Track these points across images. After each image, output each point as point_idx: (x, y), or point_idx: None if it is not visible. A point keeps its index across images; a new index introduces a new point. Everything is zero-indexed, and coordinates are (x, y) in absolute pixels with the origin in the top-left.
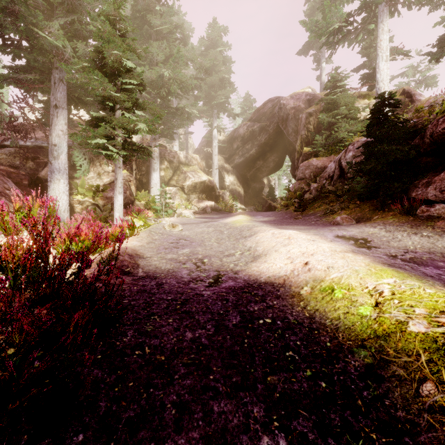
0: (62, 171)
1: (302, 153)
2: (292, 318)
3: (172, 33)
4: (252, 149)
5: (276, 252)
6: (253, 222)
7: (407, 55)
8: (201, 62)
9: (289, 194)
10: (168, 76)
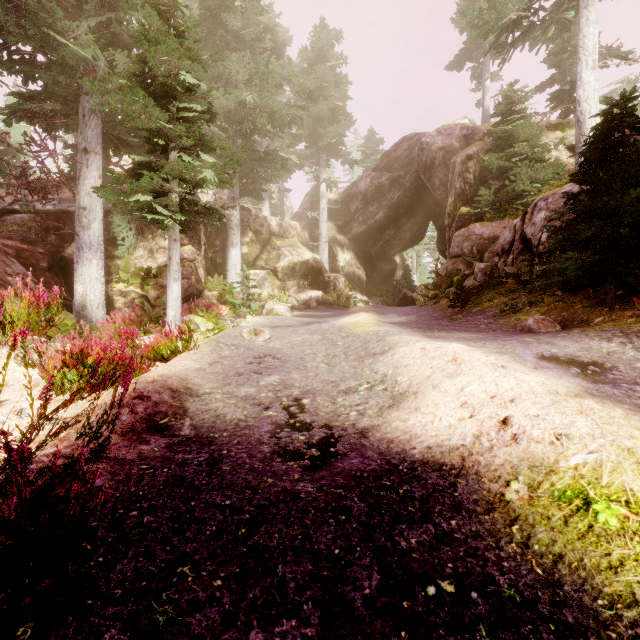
0: (94, 247)
1: (455, 216)
2: (504, 582)
3: (260, 41)
4: (379, 212)
5: (435, 390)
6: (384, 326)
7: (626, 58)
8: (302, 82)
9: (438, 279)
10: (253, 104)
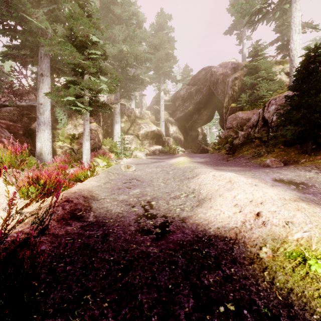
0: (46, 123)
1: (229, 108)
2: (261, 304)
3: (130, 20)
4: (190, 106)
5: (220, 197)
6: (193, 164)
7: (315, 28)
8: (151, 40)
9: (220, 140)
10: (126, 51)
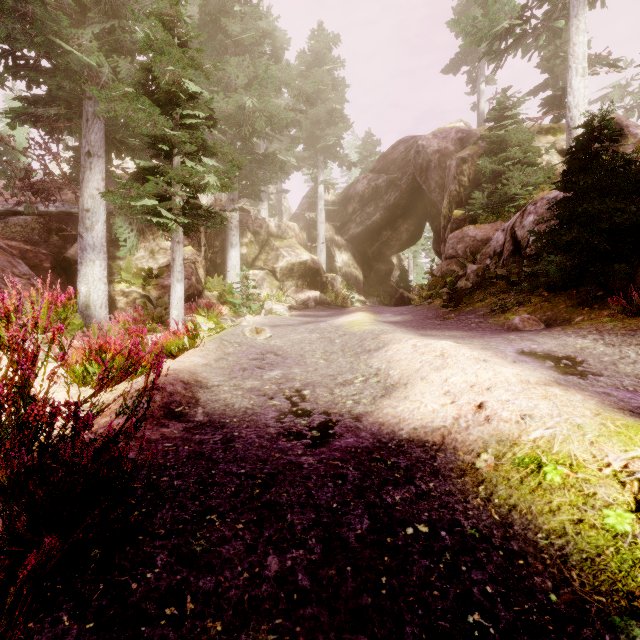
0: (97, 248)
1: (450, 218)
2: (468, 525)
3: (258, 45)
4: (376, 213)
5: (423, 381)
6: (380, 325)
7: (615, 66)
8: (300, 86)
9: (433, 280)
10: (252, 108)
